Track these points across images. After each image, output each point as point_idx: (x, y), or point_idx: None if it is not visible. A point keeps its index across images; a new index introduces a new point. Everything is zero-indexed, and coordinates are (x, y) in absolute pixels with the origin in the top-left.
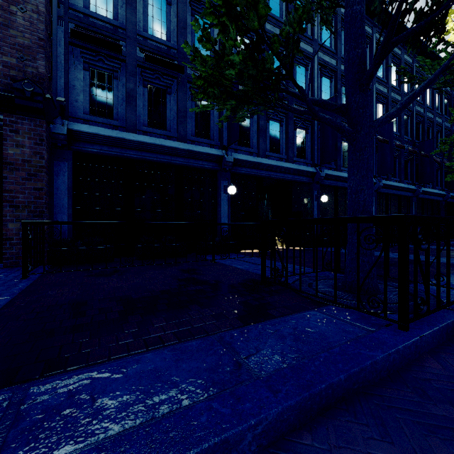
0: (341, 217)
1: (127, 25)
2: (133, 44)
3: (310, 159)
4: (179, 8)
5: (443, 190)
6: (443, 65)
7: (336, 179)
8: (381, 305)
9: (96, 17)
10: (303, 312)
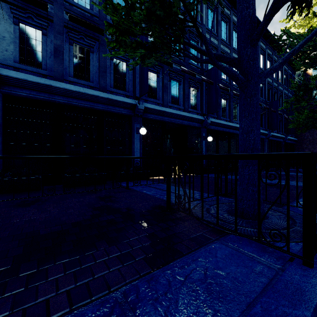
0: (242, 154)
1: None
2: (59, 7)
3: (200, 110)
4: None
5: (283, 134)
6: None
7: (218, 125)
8: (273, 232)
9: None
10: (208, 245)
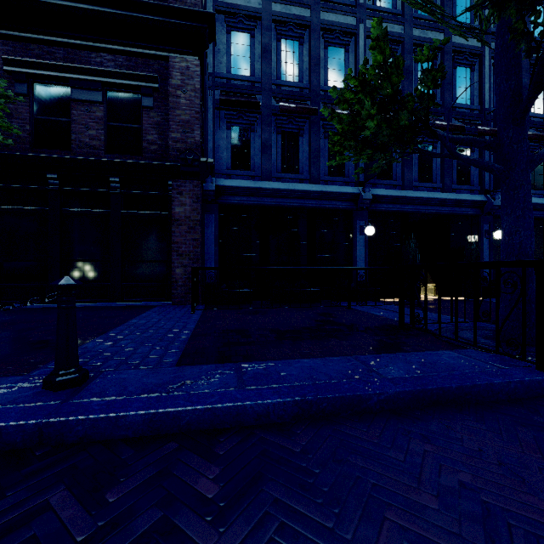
0: (480, 262)
1: (262, 79)
2: (267, 95)
3: (477, 184)
4: (311, 46)
5: None
6: None
7: None
8: (532, 353)
9: (237, 78)
10: (437, 351)
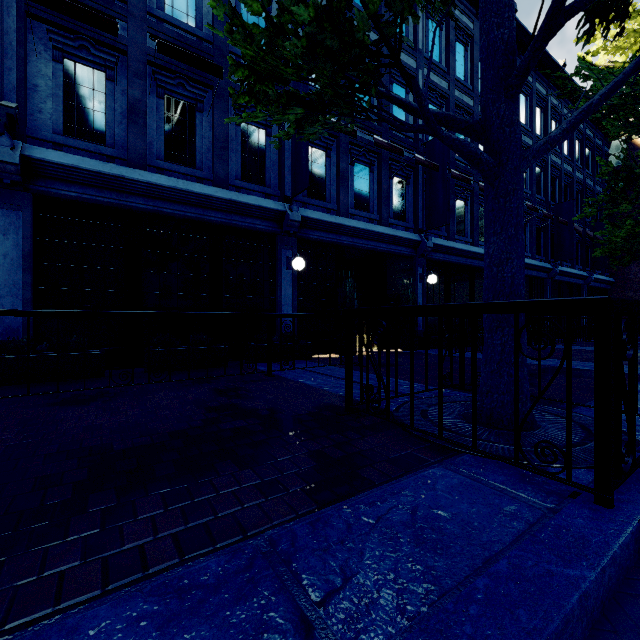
0: (486, 302)
1: None
2: (139, 26)
3: (412, 222)
4: None
5: (585, 270)
6: (636, 59)
7: (448, 251)
8: (546, 451)
9: None
10: (421, 471)
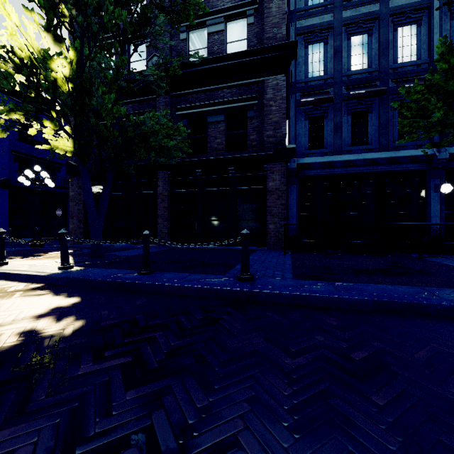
0: None
1: (334, 75)
2: (339, 86)
3: None
4: (380, 34)
5: None
6: None
7: None
8: None
9: (313, 80)
10: None
